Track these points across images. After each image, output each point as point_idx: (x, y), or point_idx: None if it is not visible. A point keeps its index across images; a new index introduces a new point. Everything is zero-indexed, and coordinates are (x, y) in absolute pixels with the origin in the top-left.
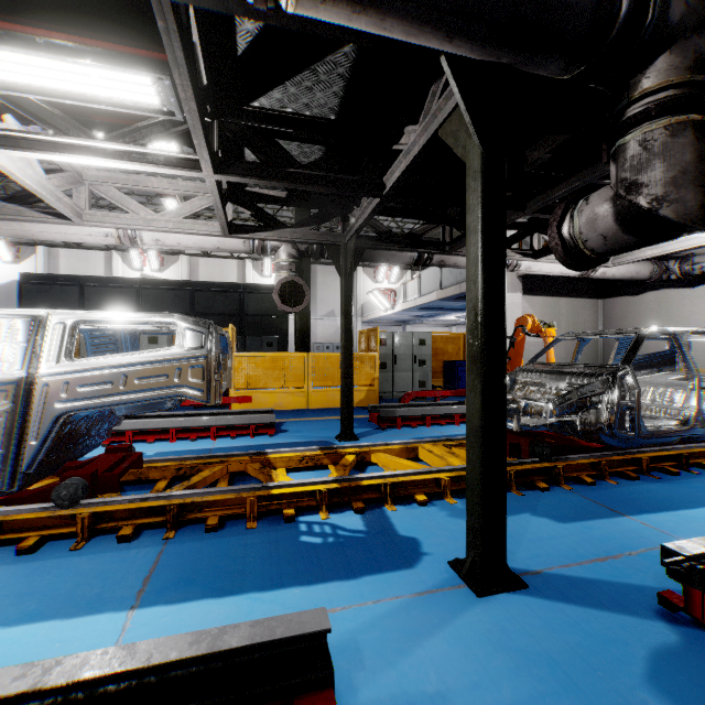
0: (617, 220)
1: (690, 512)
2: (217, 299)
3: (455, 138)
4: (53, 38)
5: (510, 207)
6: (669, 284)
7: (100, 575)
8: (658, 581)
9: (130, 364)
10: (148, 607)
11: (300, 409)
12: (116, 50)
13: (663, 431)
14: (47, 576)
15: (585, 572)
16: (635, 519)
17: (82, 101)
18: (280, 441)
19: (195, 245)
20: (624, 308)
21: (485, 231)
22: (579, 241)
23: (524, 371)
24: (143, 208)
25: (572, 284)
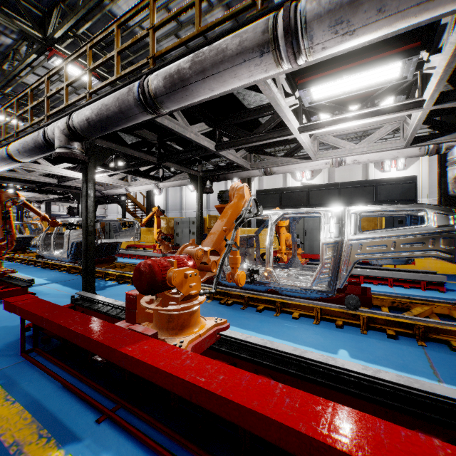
0: None
1: None
2: (356, 192)
3: None
4: (349, 66)
5: None
6: None
7: (394, 353)
8: None
9: (397, 235)
10: (451, 385)
11: (449, 274)
12: (384, 56)
13: None
14: (362, 343)
15: None
16: None
17: (348, 94)
18: (454, 297)
19: (379, 158)
20: None
21: None
22: None
23: None
24: (348, 143)
25: None
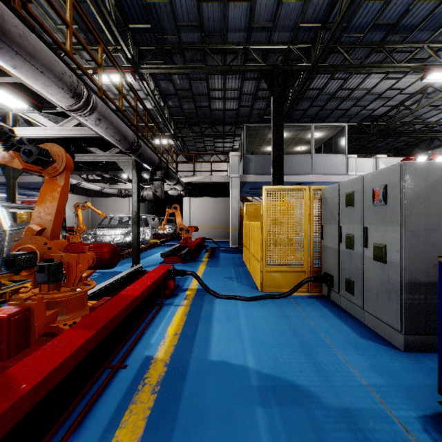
0: (153, 196)
1: (151, 256)
2: None
3: (124, 168)
4: (4, 83)
5: (105, 172)
6: (117, 195)
7: None
8: (157, 263)
9: None
10: None
11: None
12: (26, 97)
13: (141, 241)
14: None
15: (148, 265)
16: (145, 259)
17: None
18: None
19: None
20: (100, 202)
21: (138, 196)
22: (145, 197)
23: (100, 228)
24: None
25: (80, 189)
